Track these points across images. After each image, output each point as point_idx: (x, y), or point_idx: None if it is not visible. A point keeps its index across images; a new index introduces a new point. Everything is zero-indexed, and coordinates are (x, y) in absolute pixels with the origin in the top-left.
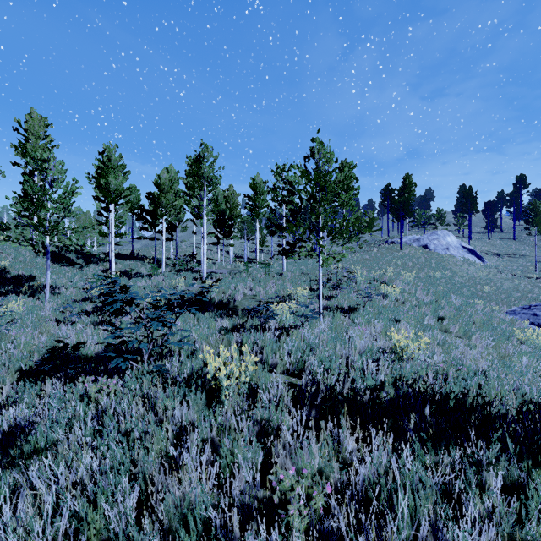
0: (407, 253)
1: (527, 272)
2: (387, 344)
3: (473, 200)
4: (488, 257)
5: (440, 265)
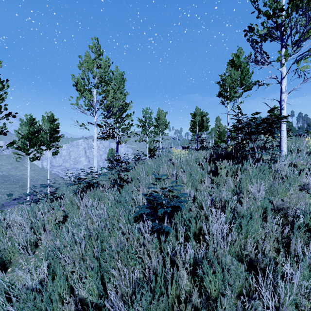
0: None
1: None
2: None
3: None
4: None
5: None
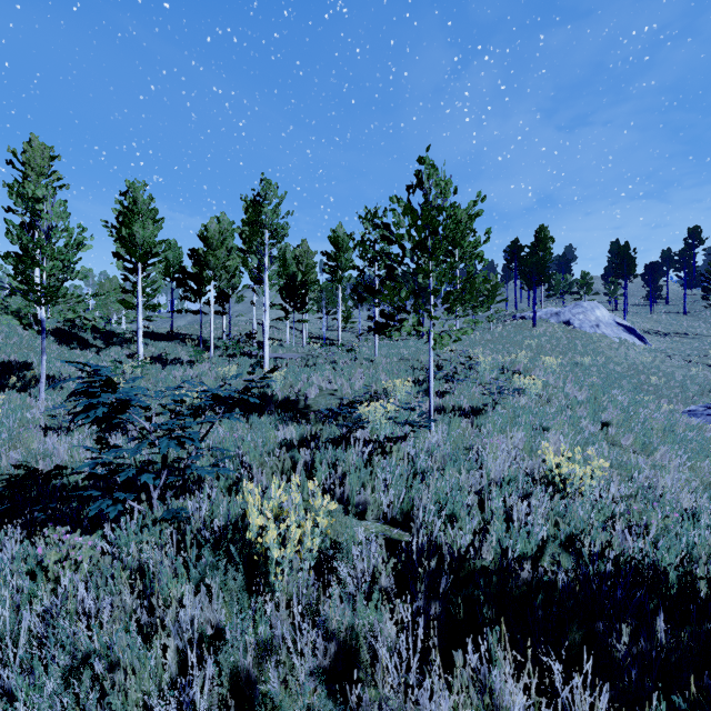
0: (542, 331)
1: (706, 358)
2: (536, 467)
3: (631, 261)
4: (650, 337)
5: (589, 347)
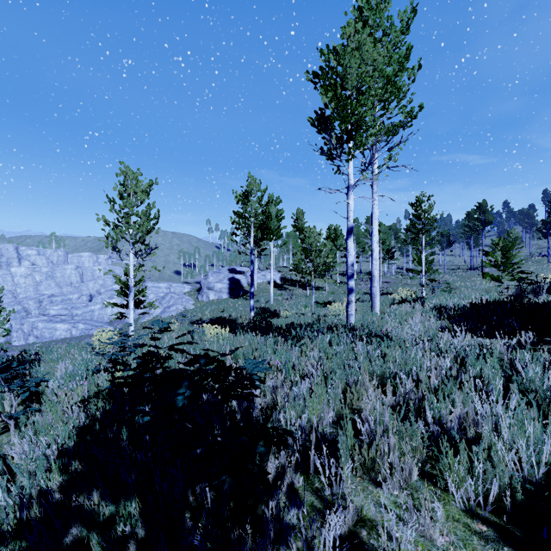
0: None
1: None
2: None
3: None
4: None
5: None
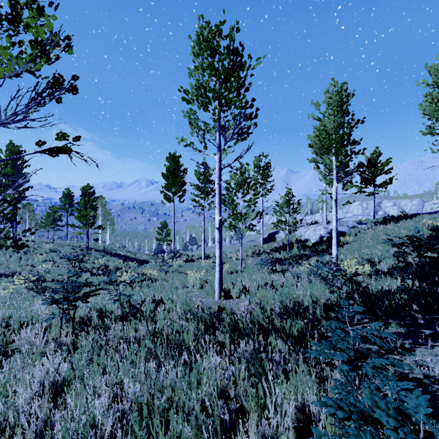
0: None
1: None
2: None
3: None
4: None
5: None
